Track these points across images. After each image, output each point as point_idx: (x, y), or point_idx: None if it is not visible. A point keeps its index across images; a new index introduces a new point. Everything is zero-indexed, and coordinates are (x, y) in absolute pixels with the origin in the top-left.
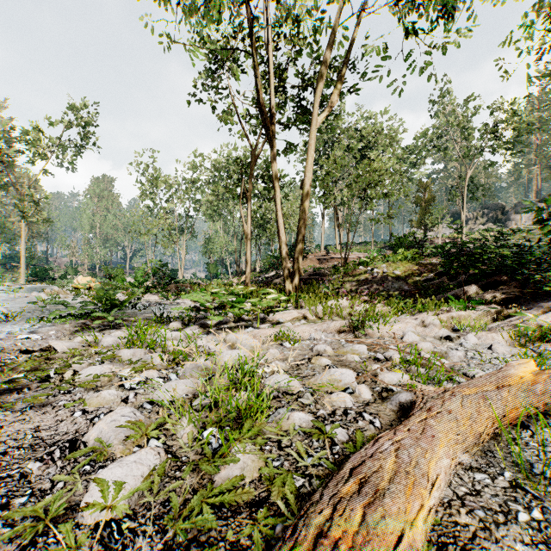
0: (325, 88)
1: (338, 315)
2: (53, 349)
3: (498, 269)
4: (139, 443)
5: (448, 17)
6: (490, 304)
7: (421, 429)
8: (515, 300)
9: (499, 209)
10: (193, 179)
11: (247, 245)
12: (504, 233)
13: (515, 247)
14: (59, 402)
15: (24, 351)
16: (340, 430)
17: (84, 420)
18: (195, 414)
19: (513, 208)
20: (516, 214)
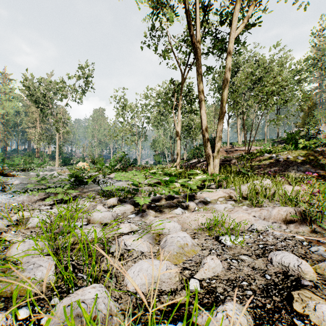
0: None
1: (264, 196)
2: None
3: None
4: None
5: None
6: None
7: None
8: None
9: None
10: (145, 104)
11: (178, 140)
12: None
13: None
14: None
15: None
16: None
17: None
18: None
19: None
20: None
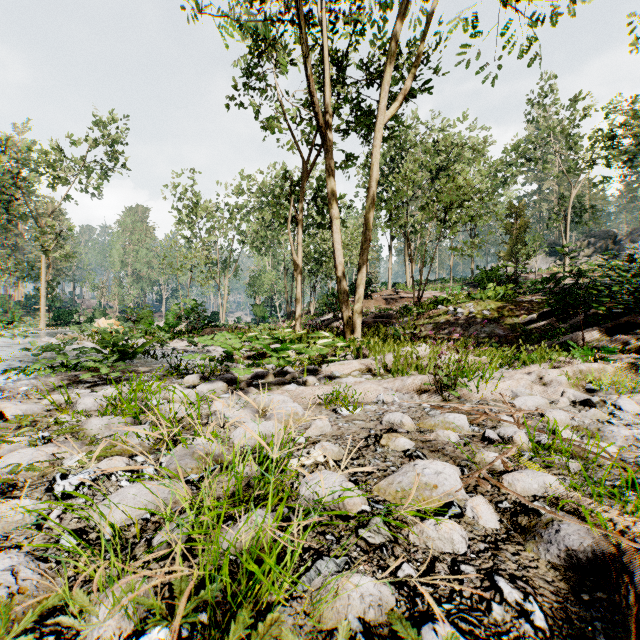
0: (393, 83)
1: (415, 367)
2: (1, 415)
3: (628, 308)
4: None
5: None
6: (620, 353)
7: None
8: None
9: (609, 237)
10: (236, 205)
11: (297, 280)
12: None
13: None
14: None
15: None
16: None
17: None
18: (152, 566)
19: (627, 236)
20: (631, 243)
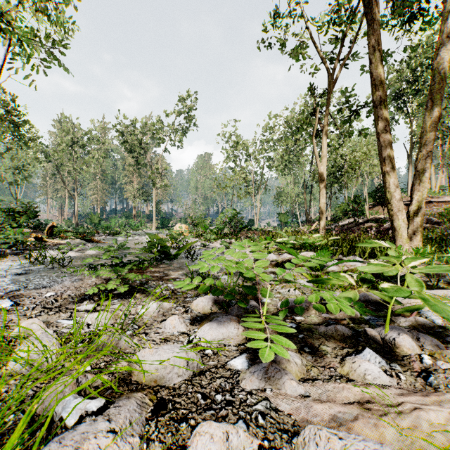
0: None
1: None
2: None
3: None
4: None
5: None
6: None
7: None
8: None
9: None
10: (266, 139)
11: (321, 187)
12: None
13: None
14: None
15: None
16: None
17: None
18: None
19: None
20: None
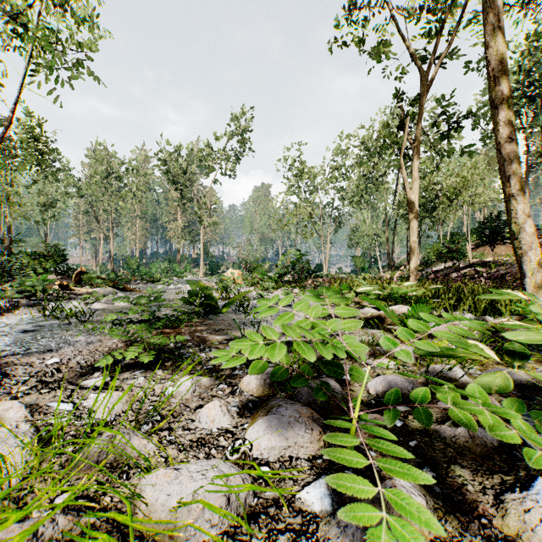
0: None
1: None
2: None
3: None
4: None
5: None
6: None
7: None
8: None
9: None
10: (337, 165)
11: (412, 221)
12: None
13: None
14: None
15: None
16: None
17: None
18: None
19: None
20: None
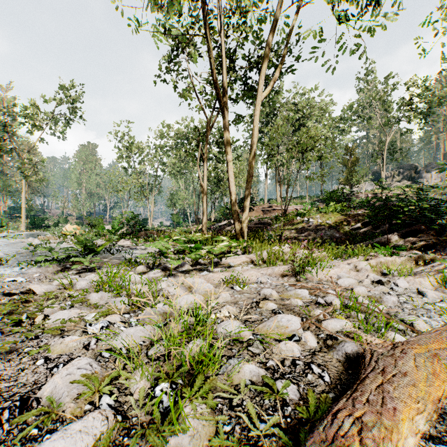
0: (268, 68)
1: (281, 259)
2: (33, 292)
3: (417, 220)
4: (92, 400)
5: (374, 5)
6: (410, 249)
7: (380, 398)
8: (432, 246)
9: (413, 169)
10: (160, 145)
11: (204, 199)
12: (424, 189)
13: (432, 201)
14: (26, 348)
15: (7, 294)
16: (290, 386)
17: (45, 369)
18: (150, 364)
19: (424, 168)
20: (427, 173)
